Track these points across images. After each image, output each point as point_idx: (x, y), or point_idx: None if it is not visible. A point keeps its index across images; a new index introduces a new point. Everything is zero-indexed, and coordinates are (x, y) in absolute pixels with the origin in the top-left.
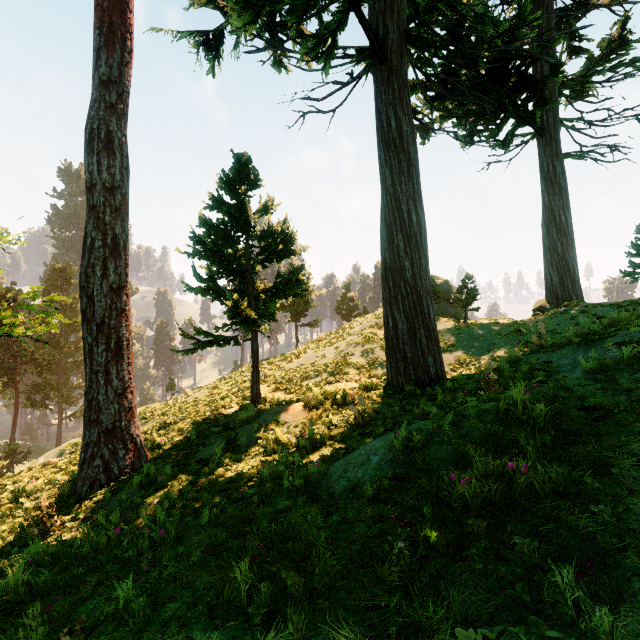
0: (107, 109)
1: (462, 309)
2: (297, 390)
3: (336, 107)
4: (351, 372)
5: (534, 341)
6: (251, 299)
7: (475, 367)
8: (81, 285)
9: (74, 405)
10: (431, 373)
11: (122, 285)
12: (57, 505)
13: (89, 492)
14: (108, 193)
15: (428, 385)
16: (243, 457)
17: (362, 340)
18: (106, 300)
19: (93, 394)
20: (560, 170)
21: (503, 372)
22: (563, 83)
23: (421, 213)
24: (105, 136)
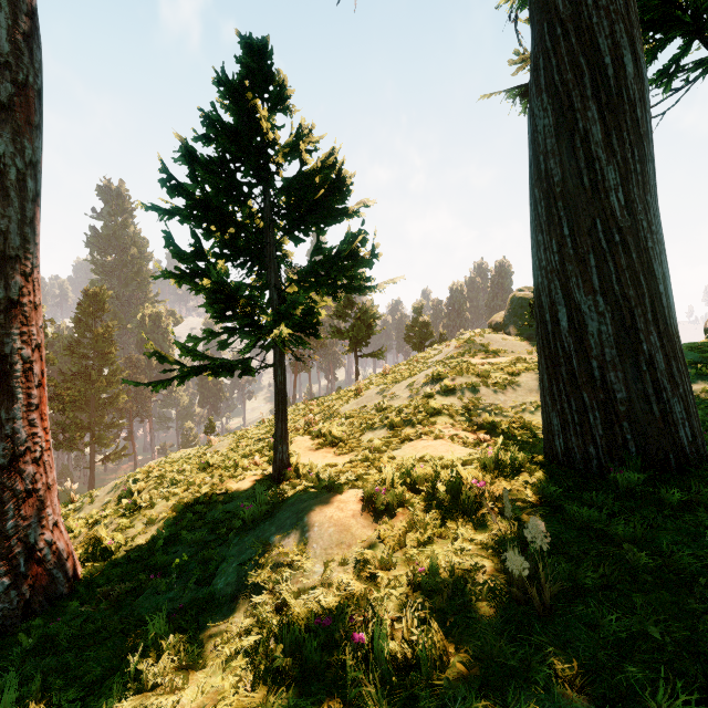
0: None
1: None
2: (354, 448)
3: None
4: (439, 420)
5: None
6: (273, 295)
7: None
8: None
9: (106, 447)
10: (682, 441)
11: (11, 254)
12: None
13: None
14: None
15: (676, 472)
16: (209, 649)
17: (452, 371)
18: None
19: None
20: None
21: None
22: None
23: (642, 58)
24: None
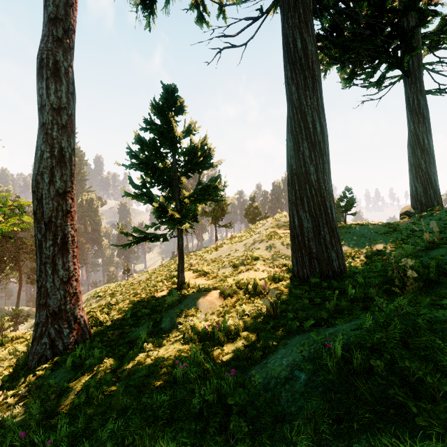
0: (54, 42)
1: (341, 214)
2: (215, 277)
3: (247, 41)
4: (258, 263)
5: (426, 238)
6: (177, 203)
7: (360, 259)
8: (32, 190)
9: None
10: (334, 267)
11: (67, 190)
12: (10, 376)
13: (37, 366)
14: (55, 113)
15: (332, 278)
16: (165, 342)
17: (266, 237)
18: (53, 203)
19: (42, 282)
20: (423, 103)
21: (413, 268)
22: (424, 36)
23: (324, 124)
24: (52, 65)
